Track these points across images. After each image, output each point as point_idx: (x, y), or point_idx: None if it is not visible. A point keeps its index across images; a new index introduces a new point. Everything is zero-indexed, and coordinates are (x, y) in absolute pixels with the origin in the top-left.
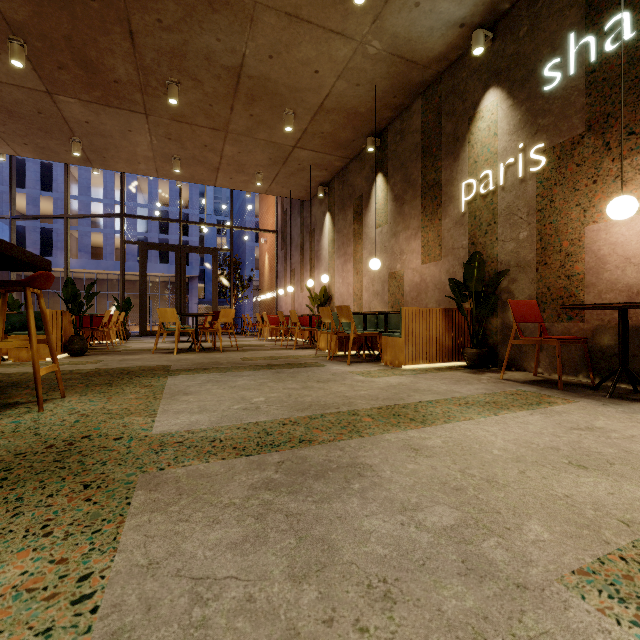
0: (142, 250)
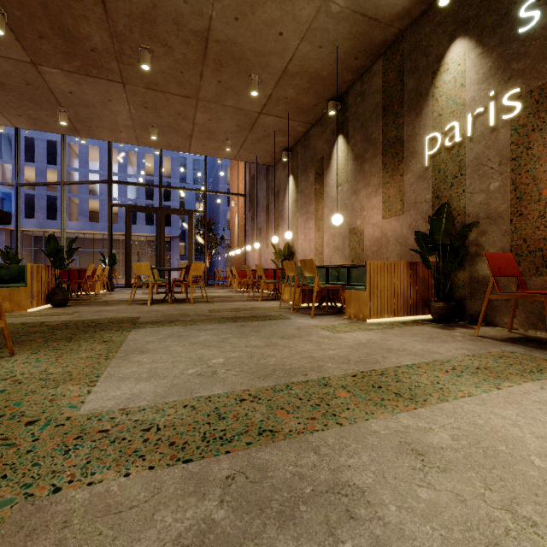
0: (127, 212)
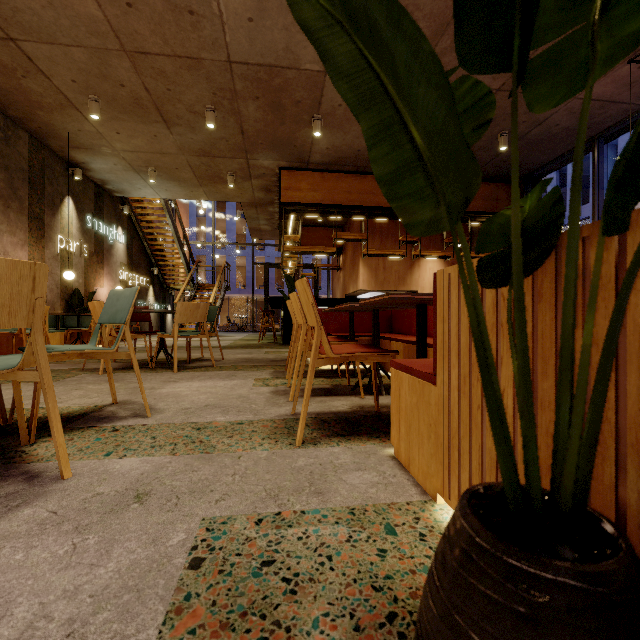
0: None
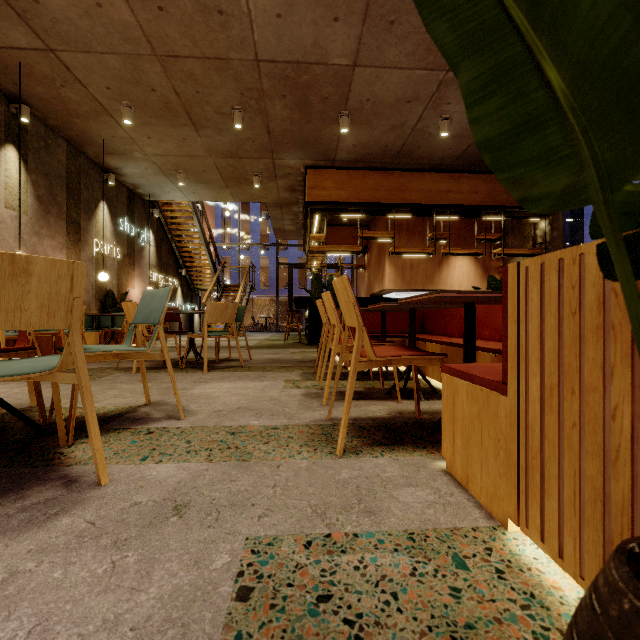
0: None
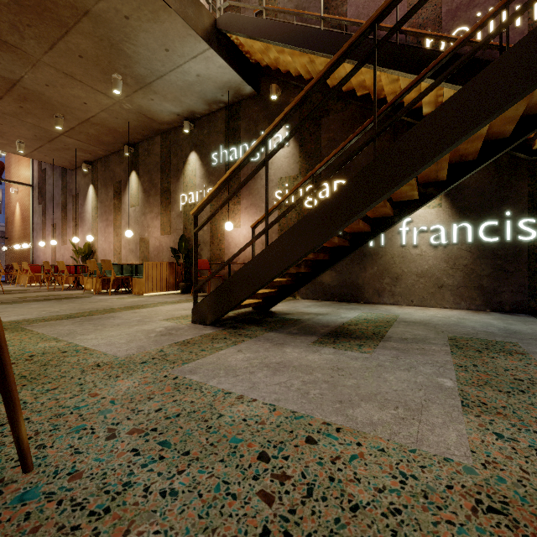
0: None
